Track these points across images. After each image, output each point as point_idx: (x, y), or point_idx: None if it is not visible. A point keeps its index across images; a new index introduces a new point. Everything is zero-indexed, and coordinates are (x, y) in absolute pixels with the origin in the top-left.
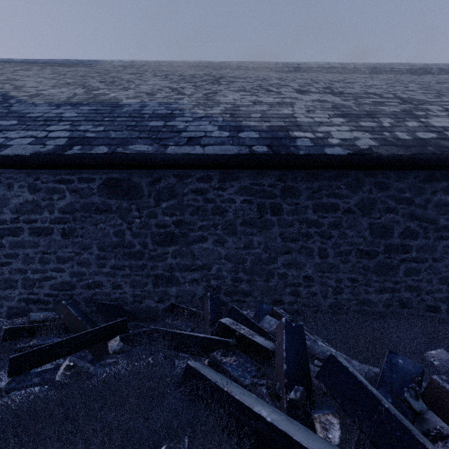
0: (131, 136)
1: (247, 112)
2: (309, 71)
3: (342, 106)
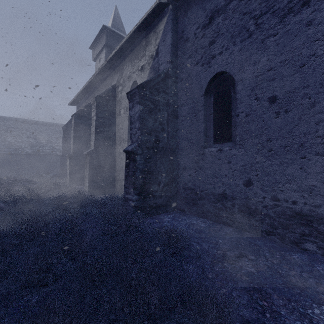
0: None
1: (13, 144)
2: (39, 124)
3: (33, 143)
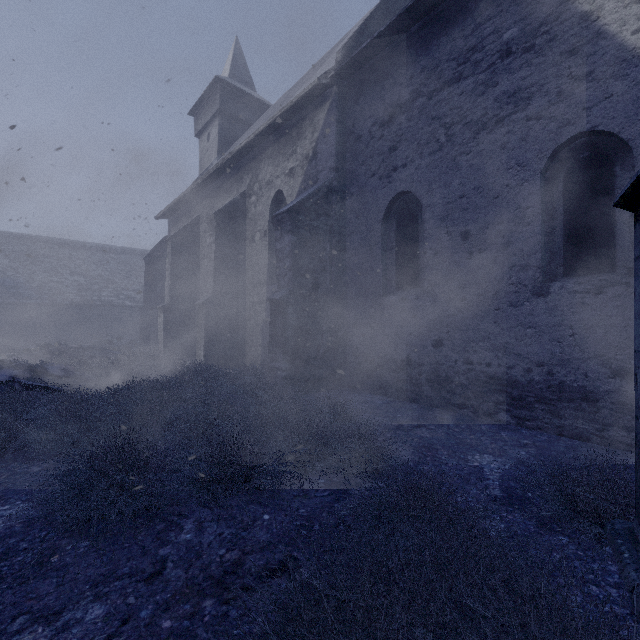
0: (7, 296)
1: (46, 286)
2: (90, 248)
3: (81, 285)
